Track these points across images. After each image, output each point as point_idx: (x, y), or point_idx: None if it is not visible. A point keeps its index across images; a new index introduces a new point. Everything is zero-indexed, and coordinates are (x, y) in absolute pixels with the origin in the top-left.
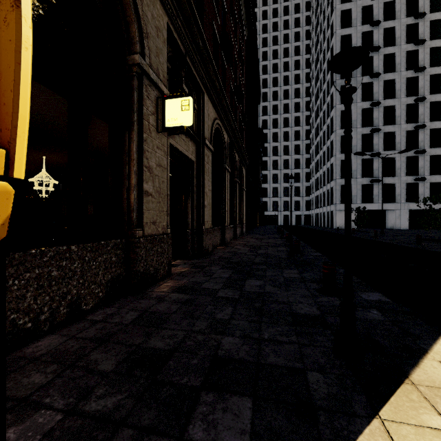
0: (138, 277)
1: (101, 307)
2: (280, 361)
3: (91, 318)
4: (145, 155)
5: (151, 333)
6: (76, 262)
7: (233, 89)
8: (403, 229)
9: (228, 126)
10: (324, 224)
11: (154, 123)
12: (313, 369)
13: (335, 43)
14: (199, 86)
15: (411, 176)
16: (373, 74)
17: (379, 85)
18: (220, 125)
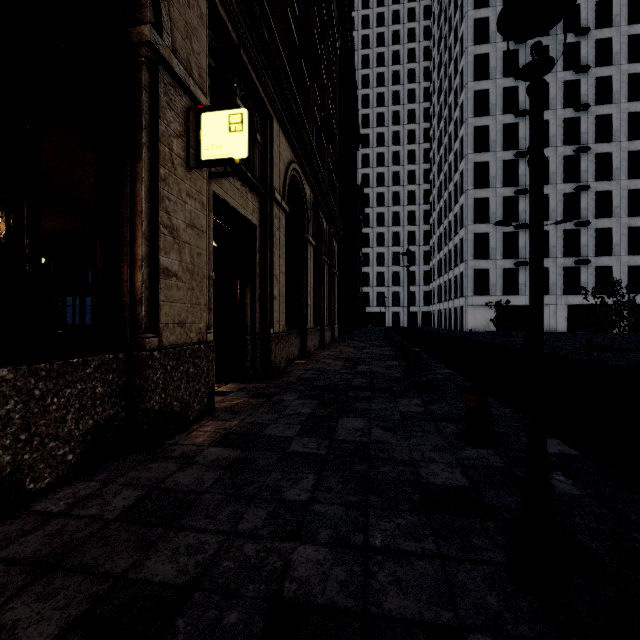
0: (150, 420)
1: (71, 481)
2: (409, 607)
3: (44, 507)
4: (164, 205)
5: (153, 541)
6: (10, 400)
7: (320, 122)
8: (560, 333)
9: (311, 175)
10: (450, 325)
11: (182, 153)
12: (479, 627)
13: (466, 66)
14: (264, 106)
15: (570, 258)
16: (519, 111)
17: (526, 128)
18: (298, 173)
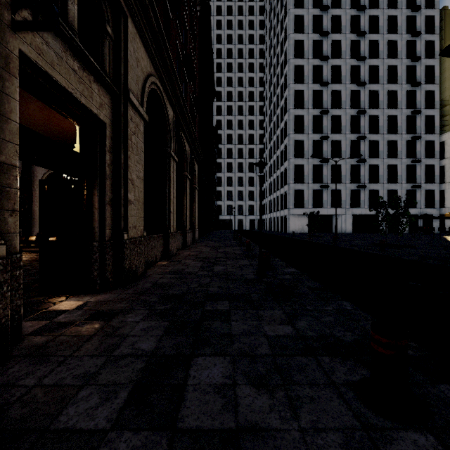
0: None
1: None
2: None
3: None
4: None
5: None
6: None
7: (182, 58)
8: (348, 233)
9: (173, 98)
10: (277, 228)
11: None
12: None
13: (289, 47)
14: None
15: (354, 183)
16: (323, 82)
17: (328, 94)
18: (160, 90)
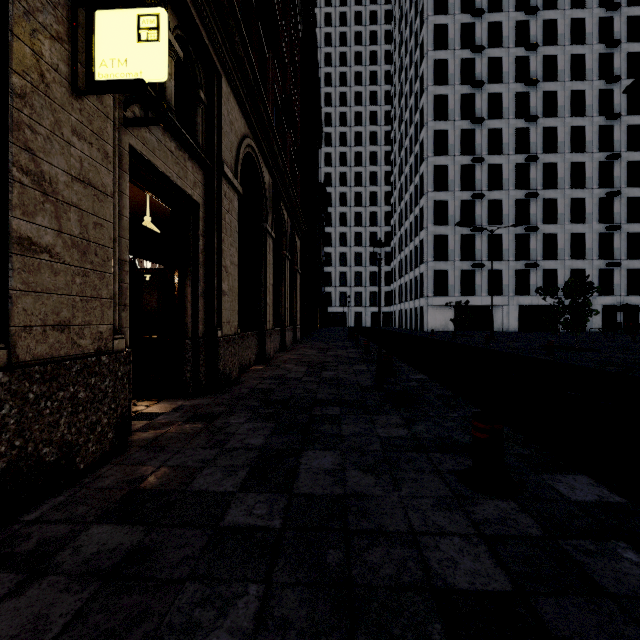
0: None
1: None
2: None
3: None
4: (21, 137)
5: None
6: None
7: (280, 103)
8: (512, 332)
9: (270, 158)
10: (410, 325)
11: (63, 66)
12: None
13: (427, 70)
14: (210, 57)
15: (521, 261)
16: (476, 118)
17: (482, 135)
18: (255, 152)
